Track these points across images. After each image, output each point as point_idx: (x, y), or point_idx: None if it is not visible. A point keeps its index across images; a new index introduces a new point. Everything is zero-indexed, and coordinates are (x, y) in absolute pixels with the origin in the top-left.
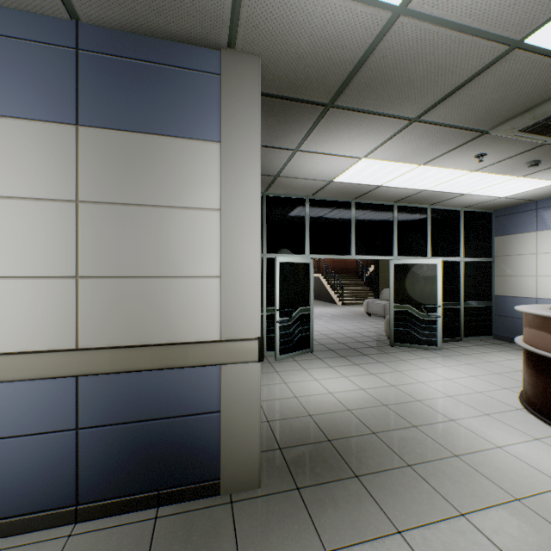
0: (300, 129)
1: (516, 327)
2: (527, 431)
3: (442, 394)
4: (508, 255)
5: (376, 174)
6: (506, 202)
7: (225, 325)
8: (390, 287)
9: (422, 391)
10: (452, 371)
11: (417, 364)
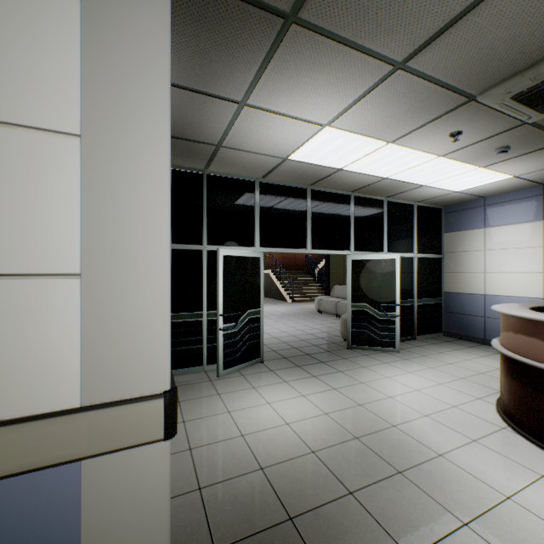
0: (248, 63)
1: (465, 324)
2: (527, 464)
3: (417, 413)
4: (457, 251)
5: (339, 152)
6: (458, 198)
7: (92, 375)
8: (347, 284)
9: (394, 410)
10: (418, 378)
11: (380, 371)
